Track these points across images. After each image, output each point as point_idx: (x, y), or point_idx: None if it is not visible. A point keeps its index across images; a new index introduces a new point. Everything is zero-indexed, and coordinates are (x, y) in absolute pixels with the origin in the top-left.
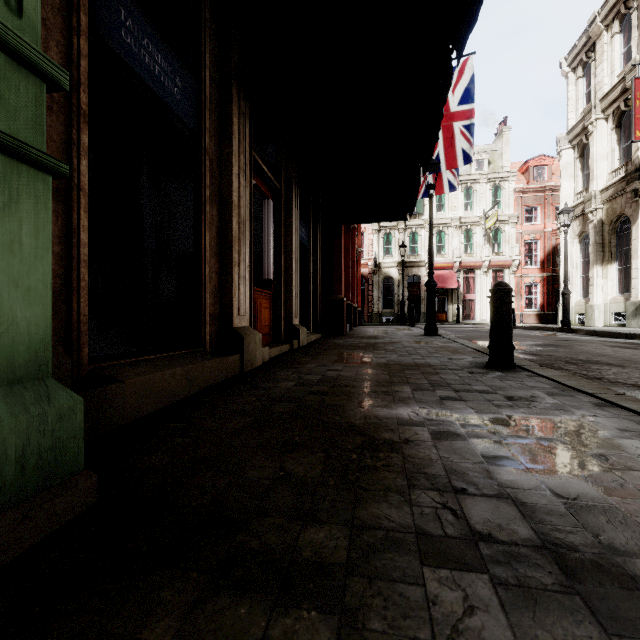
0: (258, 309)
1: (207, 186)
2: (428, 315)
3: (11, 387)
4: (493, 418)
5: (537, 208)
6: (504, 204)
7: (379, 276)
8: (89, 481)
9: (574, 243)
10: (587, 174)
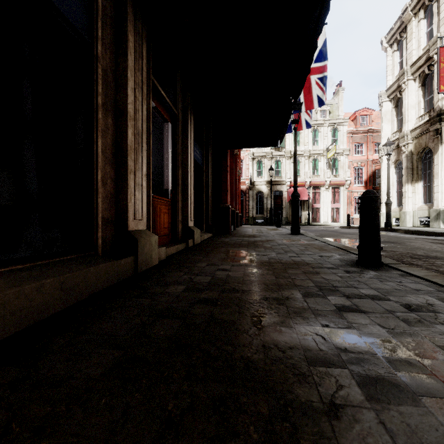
0: (157, 214)
1: (99, 93)
2: (293, 219)
3: None
4: (417, 345)
5: (362, 144)
6: (340, 141)
7: (253, 191)
8: None
9: (391, 168)
10: (400, 119)
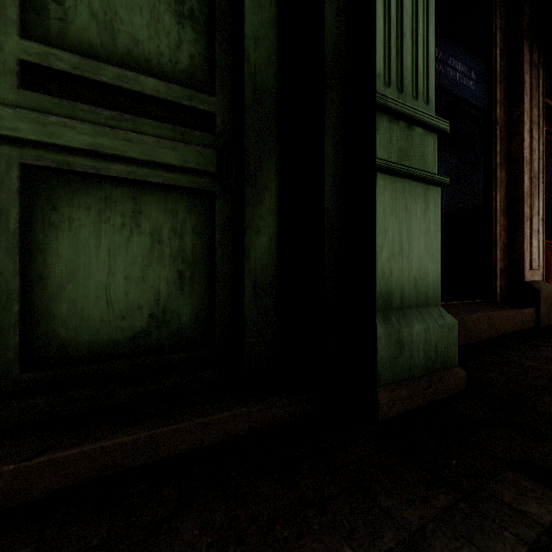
0: (548, 263)
1: (497, 153)
2: None
3: (427, 308)
4: None
5: None
6: None
7: None
8: (462, 374)
9: None
10: None
